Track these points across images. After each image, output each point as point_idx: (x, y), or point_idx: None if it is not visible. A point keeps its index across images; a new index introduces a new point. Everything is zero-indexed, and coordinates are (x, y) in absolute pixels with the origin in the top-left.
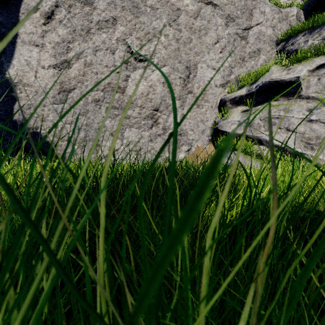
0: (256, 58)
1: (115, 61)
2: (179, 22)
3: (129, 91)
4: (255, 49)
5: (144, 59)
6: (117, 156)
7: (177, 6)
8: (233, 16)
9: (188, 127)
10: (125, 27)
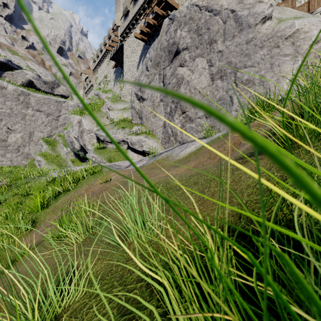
0: (64, 126)
1: (3, 132)
2: (26, 118)
3: (9, 141)
4: (63, 123)
5: (14, 130)
6: (3, 162)
7: (25, 113)
8: (51, 113)
9: (32, 152)
10: (6, 121)
